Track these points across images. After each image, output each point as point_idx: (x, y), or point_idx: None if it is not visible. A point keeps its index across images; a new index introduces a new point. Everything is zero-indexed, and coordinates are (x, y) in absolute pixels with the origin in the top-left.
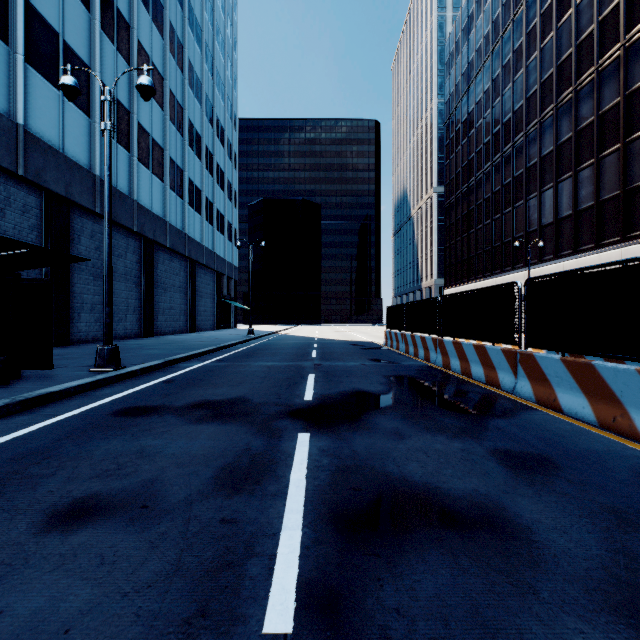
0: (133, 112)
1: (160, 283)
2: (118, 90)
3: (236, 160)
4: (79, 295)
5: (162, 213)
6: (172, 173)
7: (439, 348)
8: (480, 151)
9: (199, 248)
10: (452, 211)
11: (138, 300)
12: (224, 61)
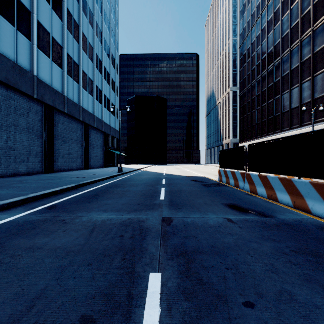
0: (33, 12)
1: (60, 137)
2: None
3: (118, 69)
4: None
5: (61, 90)
6: (70, 65)
7: None
8: (264, 58)
9: (91, 116)
10: (244, 97)
11: (40, 147)
12: (109, 8)
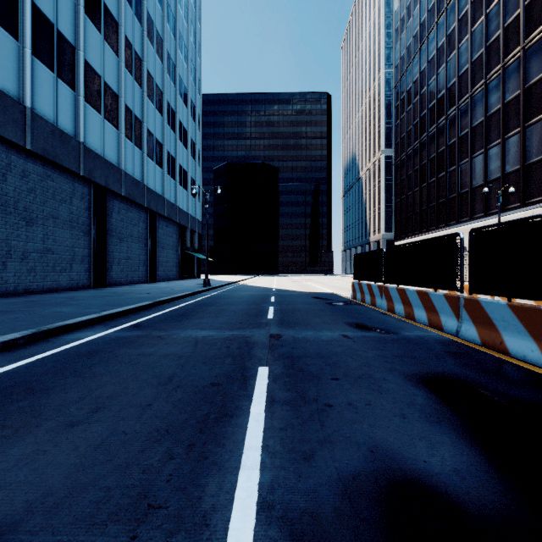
0: (79, 48)
1: (115, 232)
2: (59, 20)
3: (200, 122)
4: (4, 241)
5: (117, 161)
6: (129, 122)
7: (467, 312)
8: (433, 107)
9: (160, 200)
10: (403, 167)
11: (87, 249)
12: (187, 26)
